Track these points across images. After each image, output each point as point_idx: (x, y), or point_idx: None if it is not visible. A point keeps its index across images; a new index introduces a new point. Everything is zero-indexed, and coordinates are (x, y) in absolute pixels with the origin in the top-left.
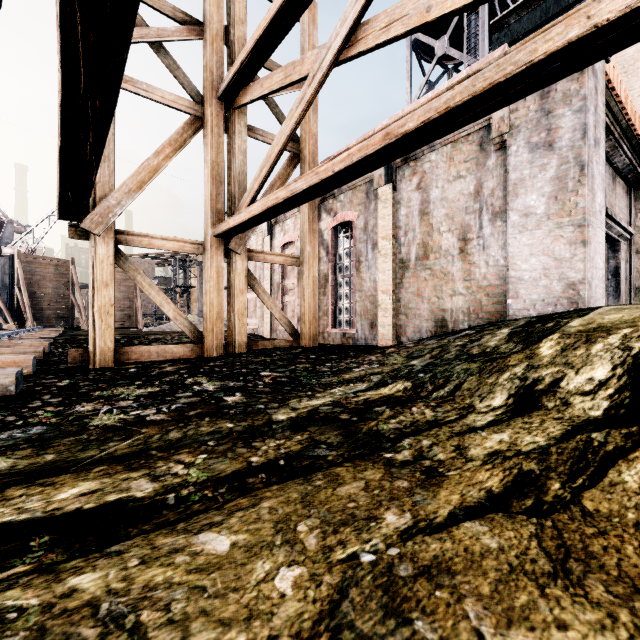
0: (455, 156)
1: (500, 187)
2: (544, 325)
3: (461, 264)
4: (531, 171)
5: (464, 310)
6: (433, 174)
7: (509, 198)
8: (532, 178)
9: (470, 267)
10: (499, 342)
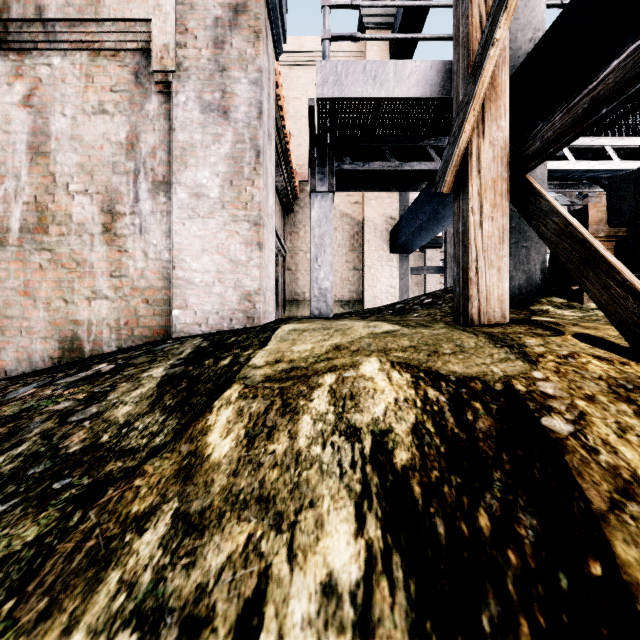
0: (96, 75)
1: (164, 147)
2: (218, 362)
3: (106, 250)
4: (204, 138)
5: (111, 323)
6: (56, 90)
7: (176, 166)
8: (205, 148)
9: (121, 257)
10: (137, 408)
